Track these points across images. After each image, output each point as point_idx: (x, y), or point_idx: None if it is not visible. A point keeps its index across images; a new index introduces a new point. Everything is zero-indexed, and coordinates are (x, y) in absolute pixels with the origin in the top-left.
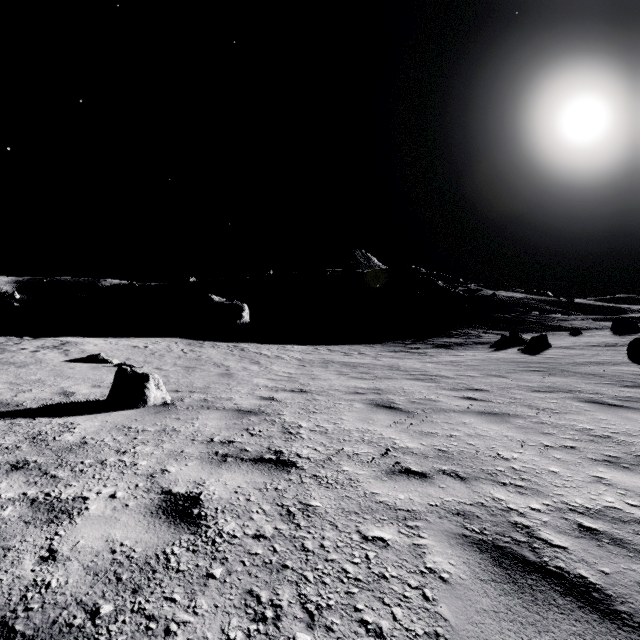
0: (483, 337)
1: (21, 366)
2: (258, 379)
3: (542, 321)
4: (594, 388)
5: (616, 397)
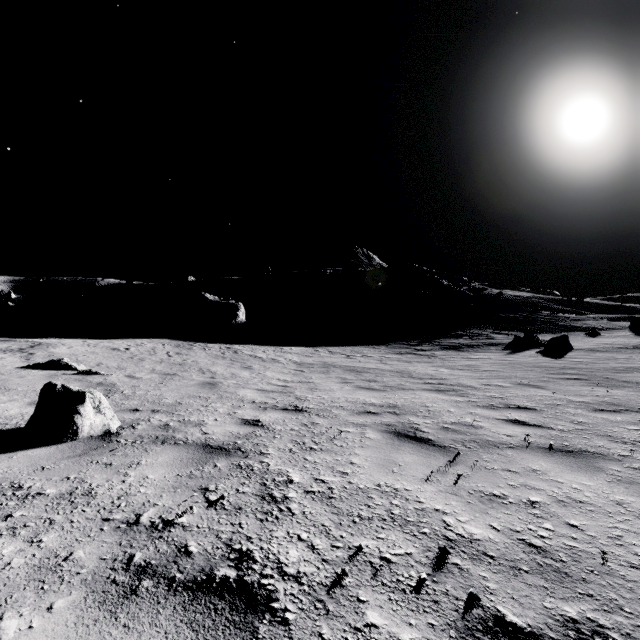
0: (493, 338)
1: None
2: (245, 390)
3: (554, 321)
4: None
5: None
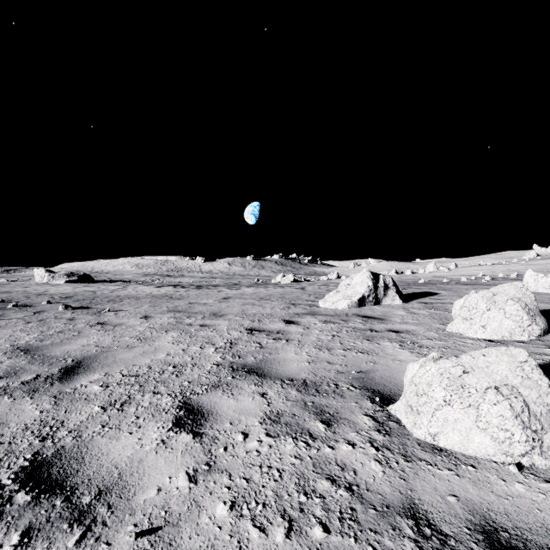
0: None
1: None
2: None
3: None
4: None
5: None
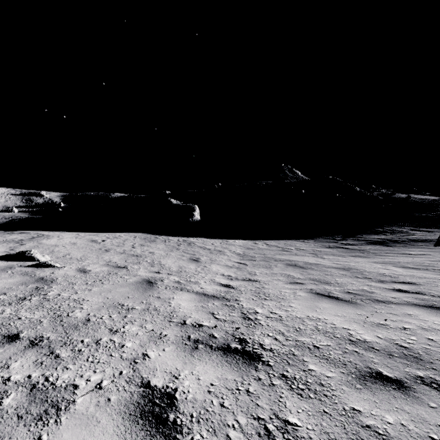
0: (414, 234)
1: None
2: (181, 295)
3: None
4: None
5: None
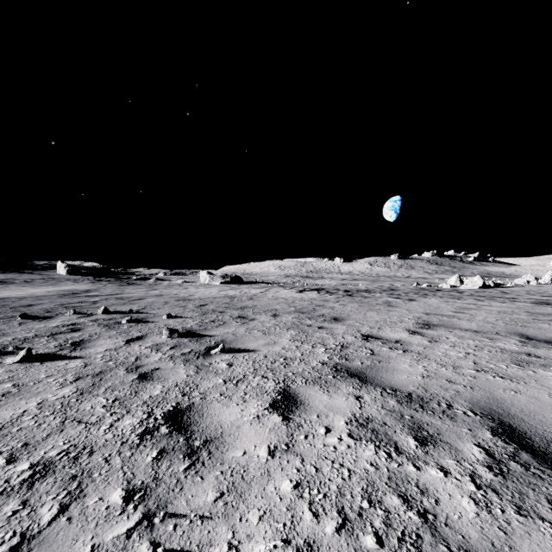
0: None
1: None
2: None
3: None
4: None
5: None
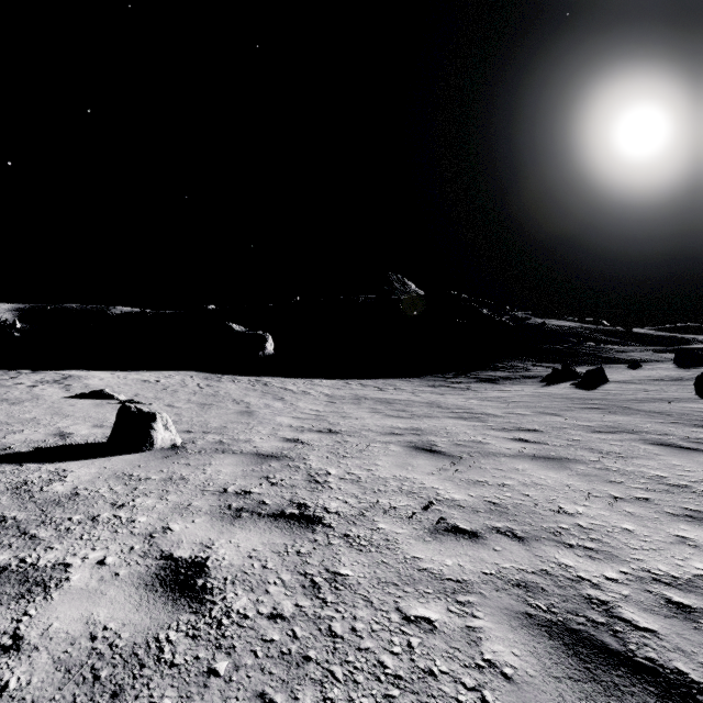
0: (532, 370)
1: (15, 403)
2: (282, 418)
3: (597, 353)
4: (662, 428)
5: (688, 439)
